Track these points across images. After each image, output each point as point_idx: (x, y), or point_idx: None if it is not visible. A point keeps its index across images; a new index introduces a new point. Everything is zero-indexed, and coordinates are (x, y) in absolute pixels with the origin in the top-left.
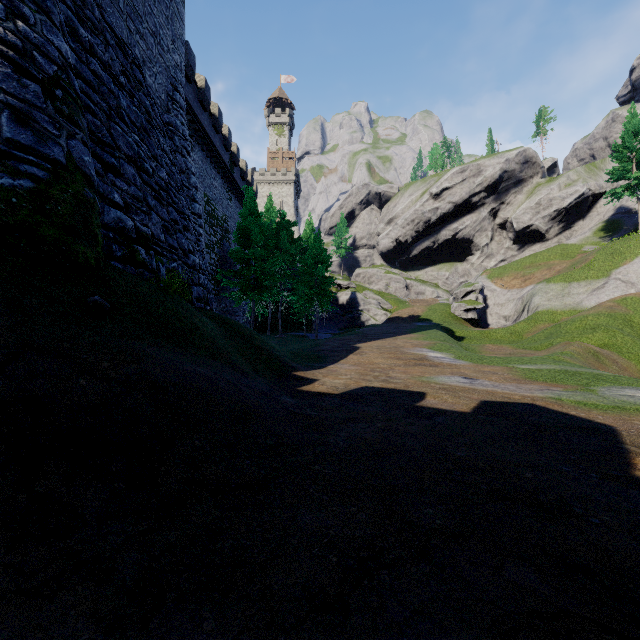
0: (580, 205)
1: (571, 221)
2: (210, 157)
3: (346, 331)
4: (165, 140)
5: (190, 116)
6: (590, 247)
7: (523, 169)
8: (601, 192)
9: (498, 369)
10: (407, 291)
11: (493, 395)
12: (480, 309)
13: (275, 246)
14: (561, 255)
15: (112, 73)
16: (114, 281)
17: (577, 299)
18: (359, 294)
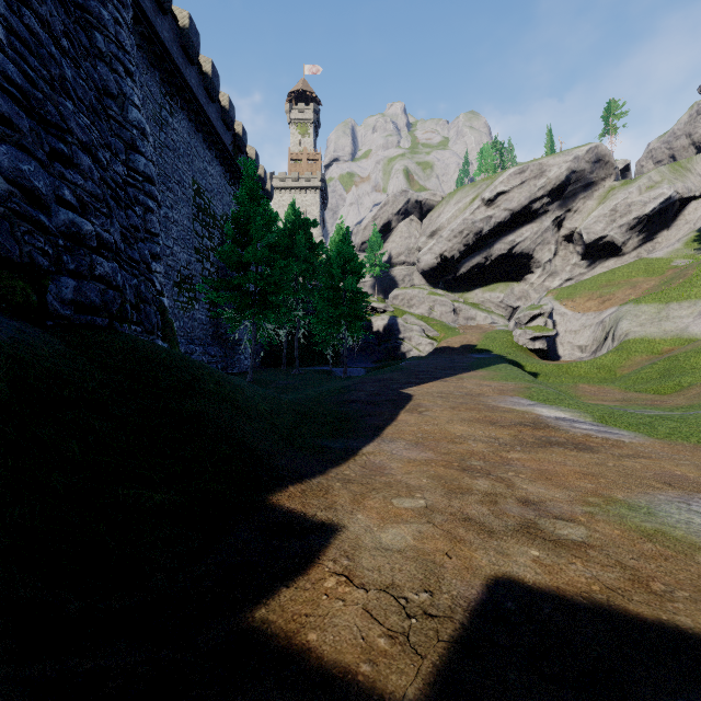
0: (665, 212)
1: (653, 231)
2: (202, 133)
3: (383, 365)
4: None
5: (166, 64)
6: (682, 261)
7: (594, 169)
8: (689, 196)
9: None
10: (455, 316)
11: None
12: (550, 337)
13: (290, 253)
14: (645, 271)
15: None
16: None
17: (680, 324)
18: (398, 319)
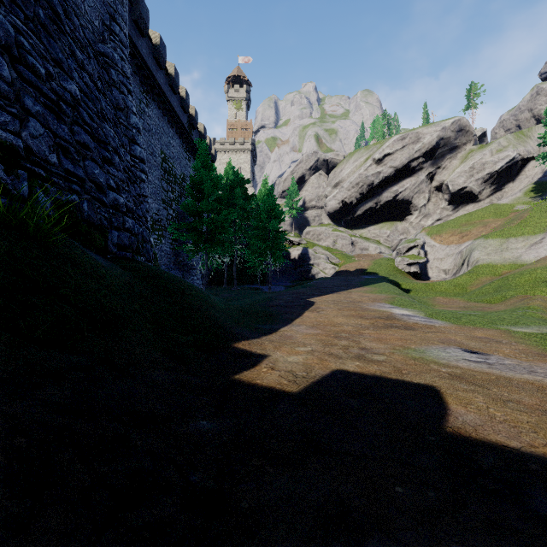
0: (510, 169)
1: (502, 183)
2: (167, 116)
3: (298, 283)
4: (89, 61)
5: (144, 71)
6: (522, 206)
7: (458, 137)
8: (529, 157)
9: (494, 334)
10: (352, 247)
11: None
12: (422, 263)
13: (230, 202)
14: (494, 214)
15: None
16: None
17: (516, 253)
18: (309, 249)
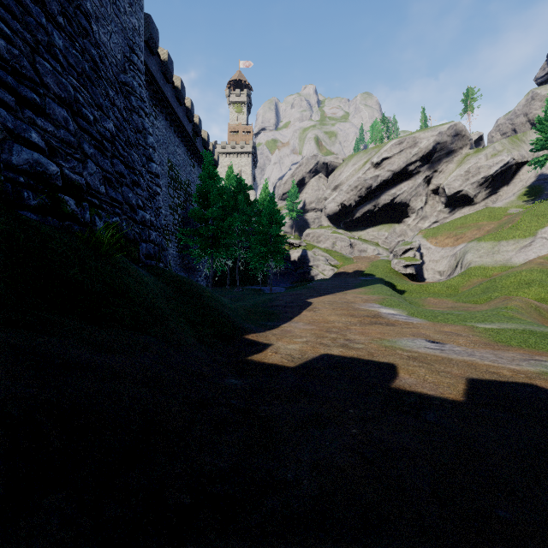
0: (505, 173)
1: (497, 187)
2: (174, 126)
3: (297, 285)
4: (117, 95)
5: (153, 86)
6: (515, 210)
7: (454, 141)
8: (523, 161)
9: (459, 329)
10: (351, 249)
11: (476, 369)
12: (417, 265)
13: (233, 208)
14: (489, 217)
15: (46, 9)
16: (5, 233)
17: (506, 256)
18: (309, 252)
